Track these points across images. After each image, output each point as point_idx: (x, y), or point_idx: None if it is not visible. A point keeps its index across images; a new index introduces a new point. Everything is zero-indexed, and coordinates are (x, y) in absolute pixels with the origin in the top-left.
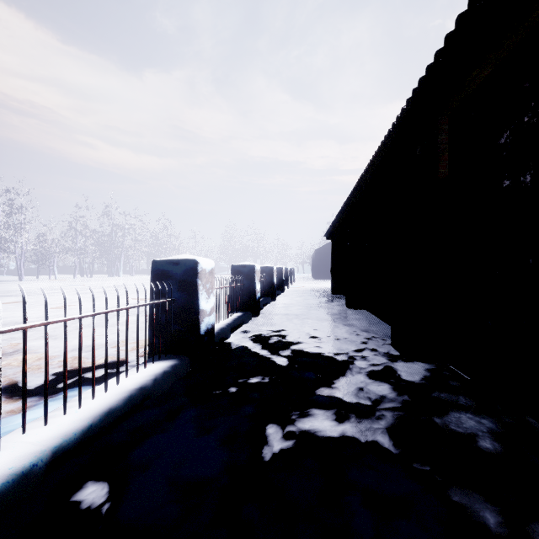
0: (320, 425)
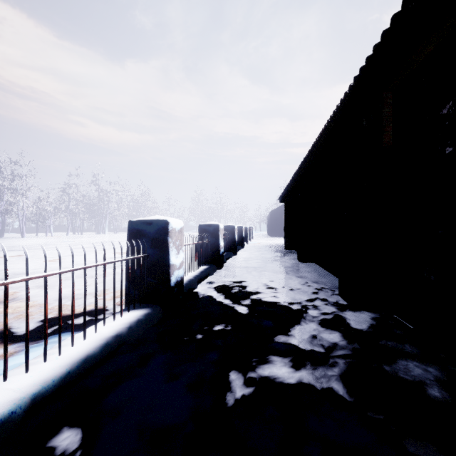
0: (278, 372)
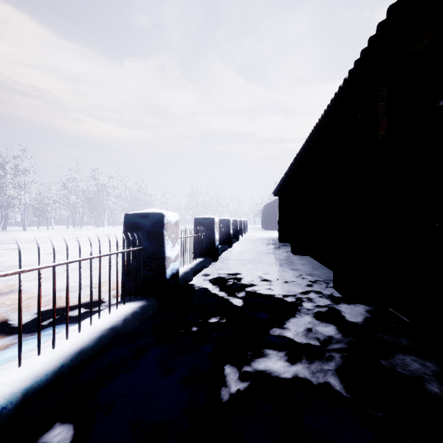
0: (274, 366)
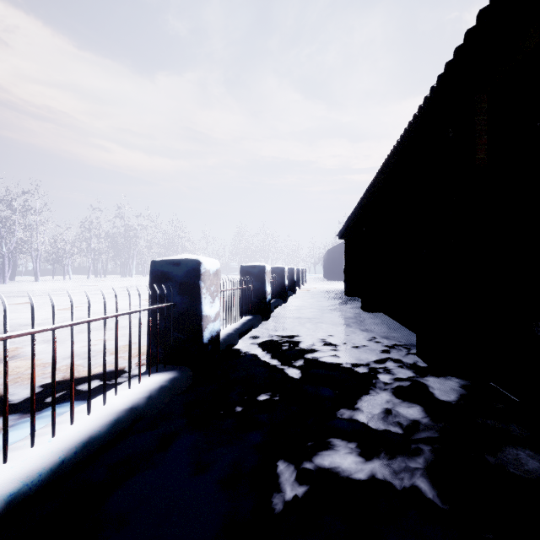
0: (342, 462)
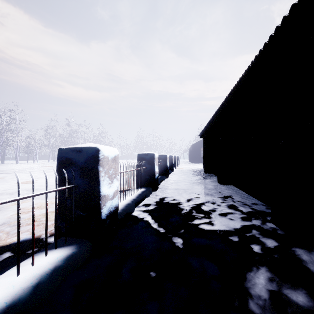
0: None
